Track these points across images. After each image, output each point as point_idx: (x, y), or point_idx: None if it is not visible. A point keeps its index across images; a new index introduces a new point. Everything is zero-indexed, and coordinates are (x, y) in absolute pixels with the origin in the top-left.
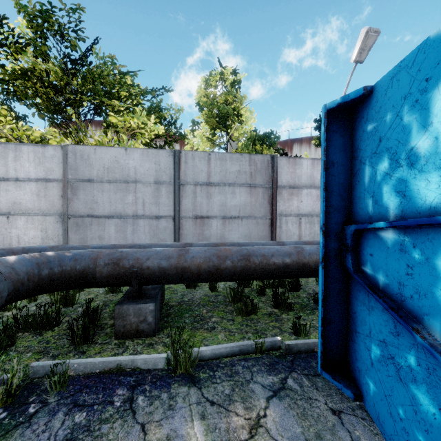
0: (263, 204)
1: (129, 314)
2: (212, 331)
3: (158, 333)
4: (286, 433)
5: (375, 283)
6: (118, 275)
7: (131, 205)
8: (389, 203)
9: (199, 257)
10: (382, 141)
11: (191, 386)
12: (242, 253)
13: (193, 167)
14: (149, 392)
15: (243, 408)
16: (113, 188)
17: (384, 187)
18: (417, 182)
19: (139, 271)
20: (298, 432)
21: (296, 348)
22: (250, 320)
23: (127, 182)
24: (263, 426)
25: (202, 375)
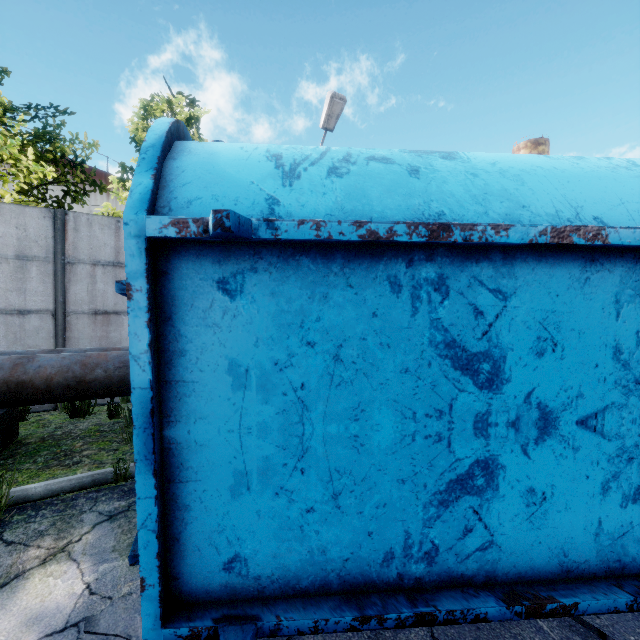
0: None
1: None
2: (73, 467)
3: None
4: (93, 550)
5: None
6: None
7: None
8: None
9: (51, 366)
10: None
11: None
12: (123, 359)
13: (89, 237)
14: None
15: (53, 540)
16: None
17: None
18: None
19: None
20: (110, 546)
21: None
22: None
23: None
24: (68, 550)
25: (18, 517)
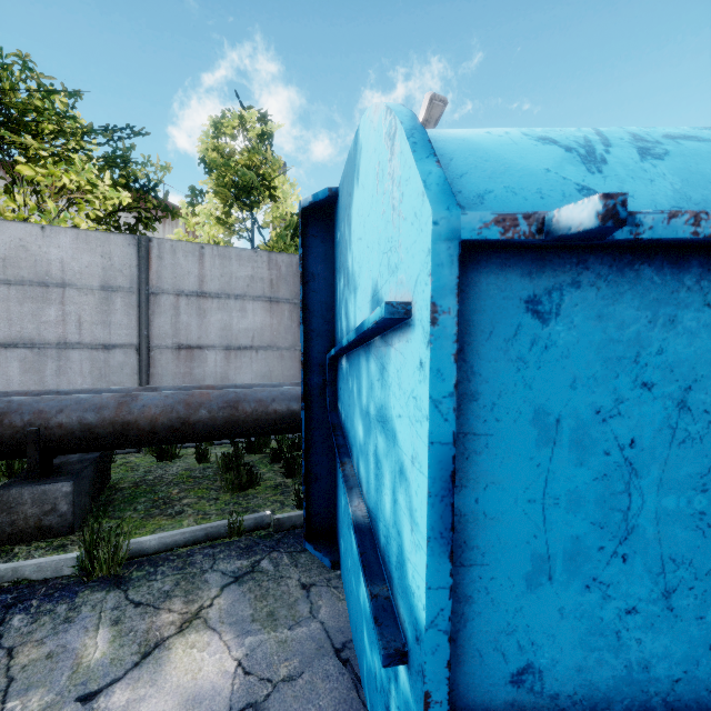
0: (291, 329)
1: (22, 503)
2: (177, 517)
3: (81, 529)
4: (231, 619)
5: (342, 422)
6: (1, 439)
7: (54, 326)
8: (344, 327)
9: (155, 406)
10: (341, 255)
11: (113, 589)
12: (226, 399)
13: (173, 266)
14: (37, 607)
15: (182, 603)
16: (16, 294)
17: (343, 308)
18: (349, 304)
19: (43, 431)
20: (247, 615)
21: (289, 522)
22: (243, 497)
23: (45, 286)
24: (202, 617)
25: (137, 573)
